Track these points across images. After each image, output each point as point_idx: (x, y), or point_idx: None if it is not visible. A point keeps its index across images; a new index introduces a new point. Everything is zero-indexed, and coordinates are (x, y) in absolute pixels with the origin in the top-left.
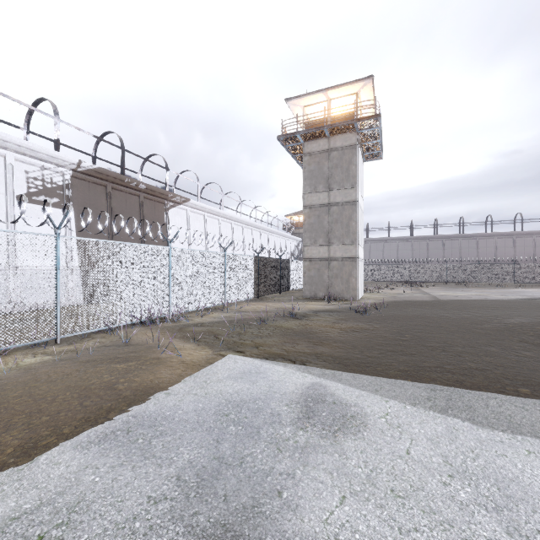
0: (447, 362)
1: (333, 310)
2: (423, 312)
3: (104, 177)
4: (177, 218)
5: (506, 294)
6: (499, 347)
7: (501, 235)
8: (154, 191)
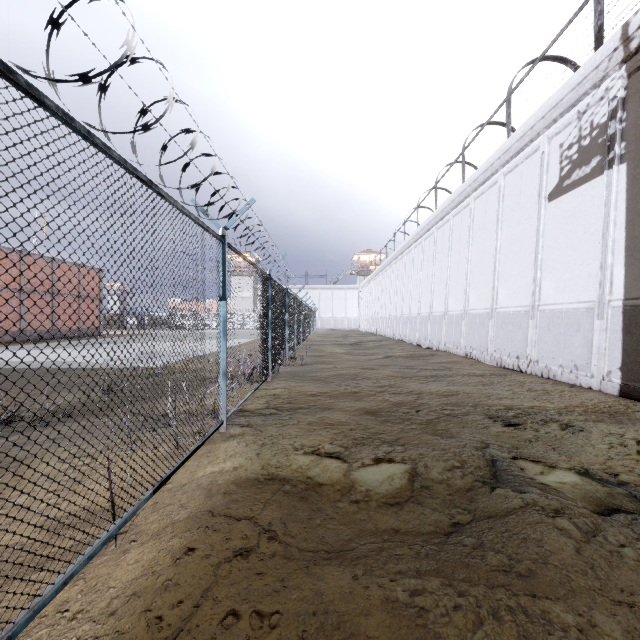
0: None
1: None
2: None
3: None
4: None
5: None
6: None
7: None
8: None
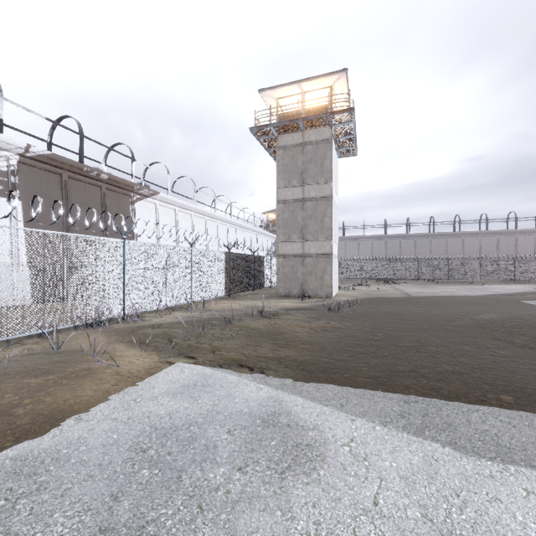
0: (421, 365)
1: (306, 307)
2: (396, 309)
3: (58, 164)
4: (145, 211)
5: (474, 291)
6: (473, 345)
7: (468, 234)
8: (118, 182)
